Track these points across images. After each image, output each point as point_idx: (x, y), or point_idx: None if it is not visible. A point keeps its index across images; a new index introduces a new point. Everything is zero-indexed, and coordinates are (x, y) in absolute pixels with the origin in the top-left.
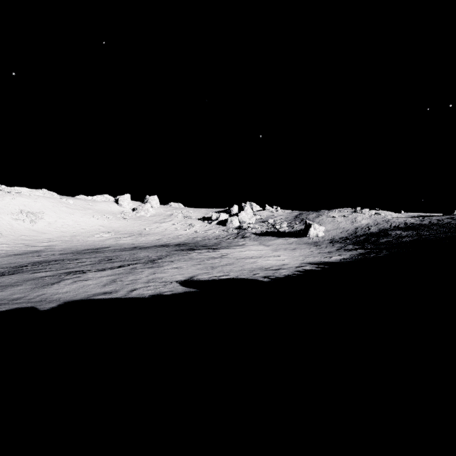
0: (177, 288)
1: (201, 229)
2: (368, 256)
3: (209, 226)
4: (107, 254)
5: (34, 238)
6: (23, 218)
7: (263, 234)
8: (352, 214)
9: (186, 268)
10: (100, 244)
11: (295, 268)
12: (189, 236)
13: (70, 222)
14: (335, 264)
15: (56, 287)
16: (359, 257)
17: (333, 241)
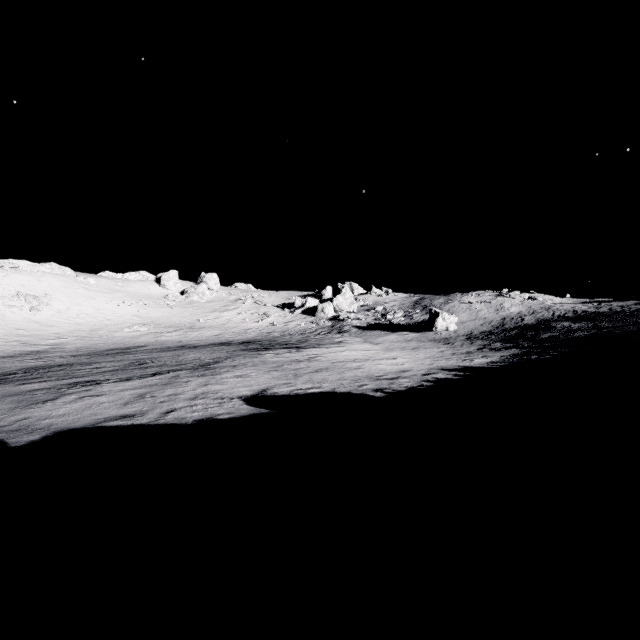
0: (240, 408)
1: (280, 320)
2: (528, 358)
3: (290, 317)
4: (140, 355)
5: (35, 333)
6: (20, 304)
7: (368, 328)
8: (496, 298)
9: (255, 376)
10: (133, 341)
11: (421, 377)
12: (263, 331)
13: (90, 310)
14: (482, 370)
15: (49, 407)
16: (515, 360)
17: (471, 337)
